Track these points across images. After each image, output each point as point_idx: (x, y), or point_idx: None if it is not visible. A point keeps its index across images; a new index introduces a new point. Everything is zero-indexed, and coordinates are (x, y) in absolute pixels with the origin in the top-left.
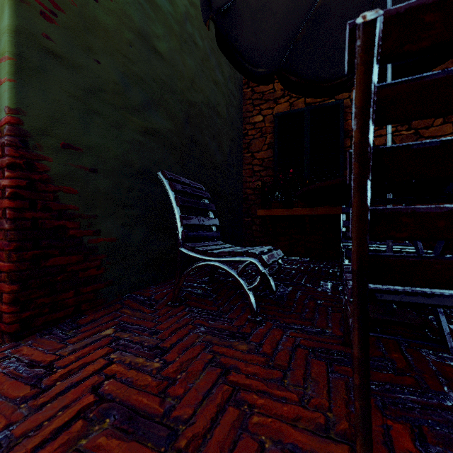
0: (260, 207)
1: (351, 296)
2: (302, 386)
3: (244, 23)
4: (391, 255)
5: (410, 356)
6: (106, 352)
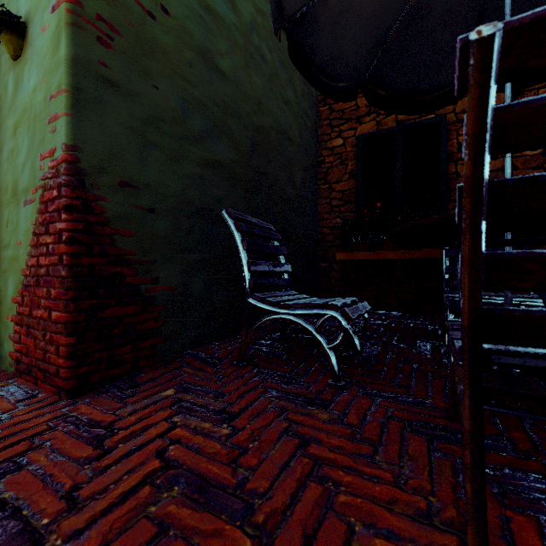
0: (340, 249)
1: (460, 357)
2: (397, 465)
3: (322, 30)
4: (512, 309)
5: (537, 436)
6: (169, 415)
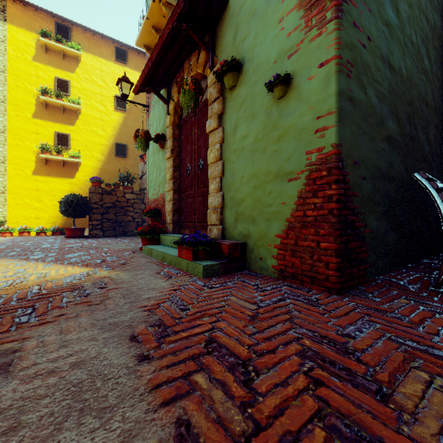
0: None
1: None
2: None
3: None
4: None
5: None
6: (431, 314)
